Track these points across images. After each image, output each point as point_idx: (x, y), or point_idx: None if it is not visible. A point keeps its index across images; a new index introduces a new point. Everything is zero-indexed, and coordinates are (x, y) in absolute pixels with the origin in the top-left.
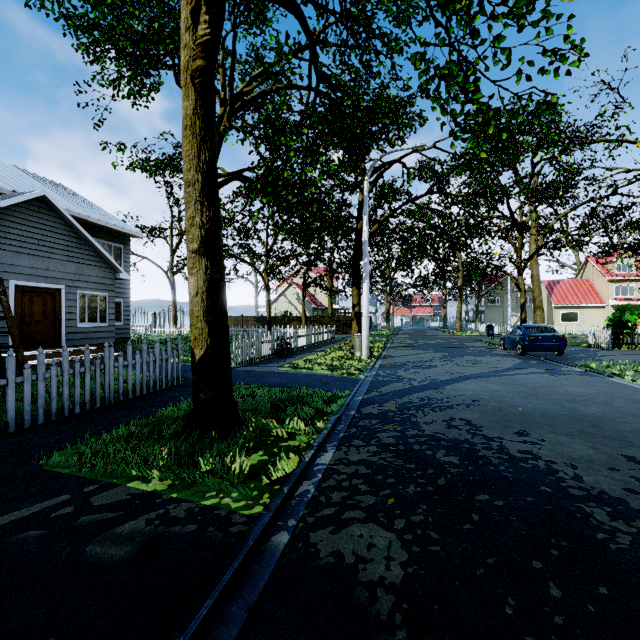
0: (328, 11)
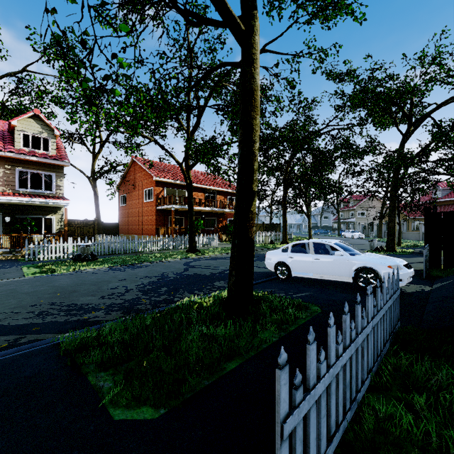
0: (155, 2)
